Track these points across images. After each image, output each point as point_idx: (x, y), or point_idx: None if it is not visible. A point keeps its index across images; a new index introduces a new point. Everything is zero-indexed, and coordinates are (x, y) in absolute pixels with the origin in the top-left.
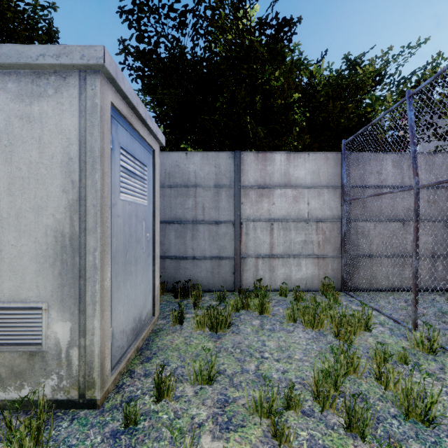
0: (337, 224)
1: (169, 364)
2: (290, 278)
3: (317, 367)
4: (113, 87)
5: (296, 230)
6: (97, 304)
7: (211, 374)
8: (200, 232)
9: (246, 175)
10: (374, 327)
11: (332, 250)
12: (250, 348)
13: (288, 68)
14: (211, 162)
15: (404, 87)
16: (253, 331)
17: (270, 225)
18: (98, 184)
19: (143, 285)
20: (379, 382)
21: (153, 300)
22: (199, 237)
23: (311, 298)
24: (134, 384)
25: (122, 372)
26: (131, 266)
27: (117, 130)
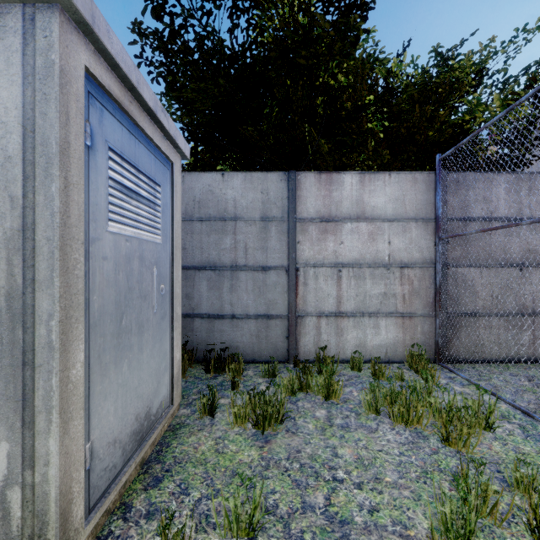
0: (429, 270)
1: (187, 491)
2: (365, 344)
3: (424, 501)
4: (89, 44)
5: (373, 279)
6: (54, 412)
7: (254, 520)
8: (241, 282)
9: (304, 203)
10: (495, 422)
11: (422, 307)
12: (314, 460)
13: (358, 63)
14: (257, 185)
15: (510, 90)
16: (317, 429)
17: (337, 271)
18: (55, 202)
19: (153, 362)
20: (536, 537)
21: (172, 381)
22: (240, 288)
23: (397, 374)
24: (126, 535)
25: (110, 508)
26: (132, 336)
27: (101, 119)
